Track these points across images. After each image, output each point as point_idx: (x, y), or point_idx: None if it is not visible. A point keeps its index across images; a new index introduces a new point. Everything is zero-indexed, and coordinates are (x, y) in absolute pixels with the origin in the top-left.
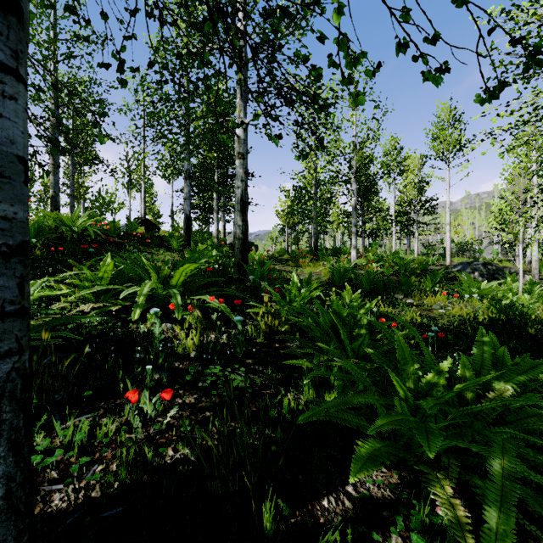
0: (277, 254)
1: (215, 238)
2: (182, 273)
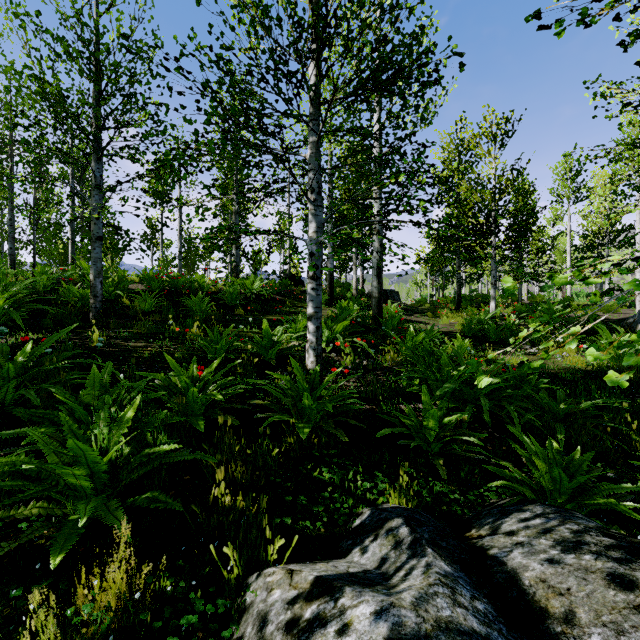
0: (417, 303)
1: (354, 290)
2: (341, 326)
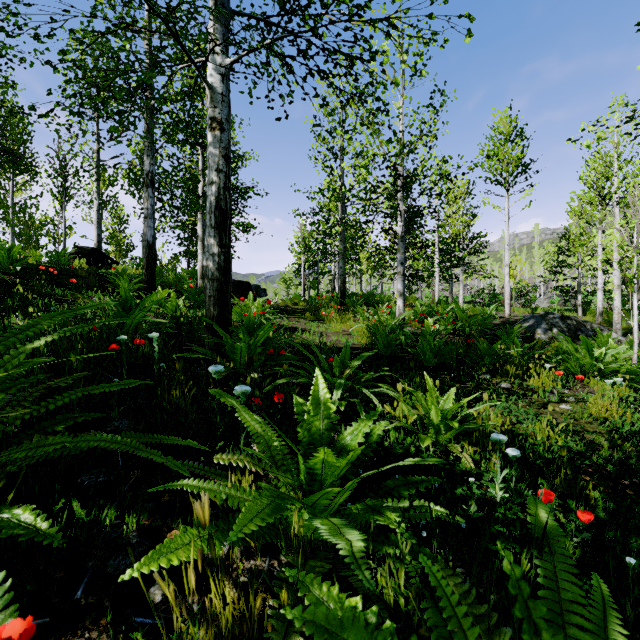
0: (289, 301)
1: (199, 279)
2: None
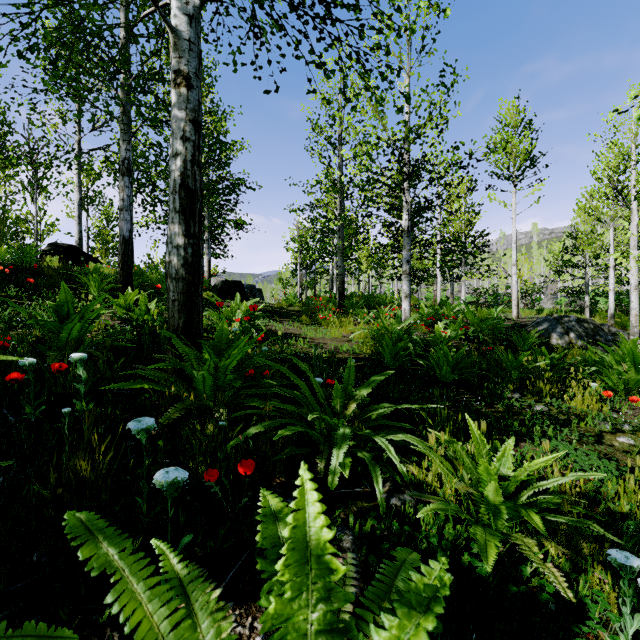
0: (285, 302)
1: None
2: None
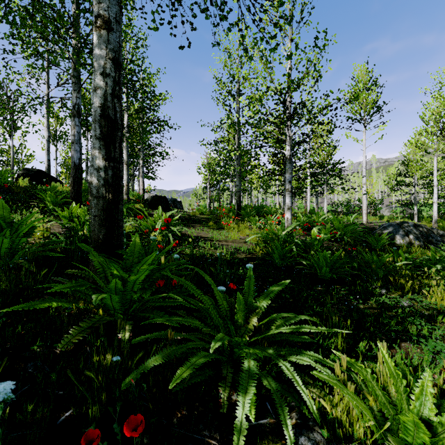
0: (197, 211)
1: (124, 195)
2: None
